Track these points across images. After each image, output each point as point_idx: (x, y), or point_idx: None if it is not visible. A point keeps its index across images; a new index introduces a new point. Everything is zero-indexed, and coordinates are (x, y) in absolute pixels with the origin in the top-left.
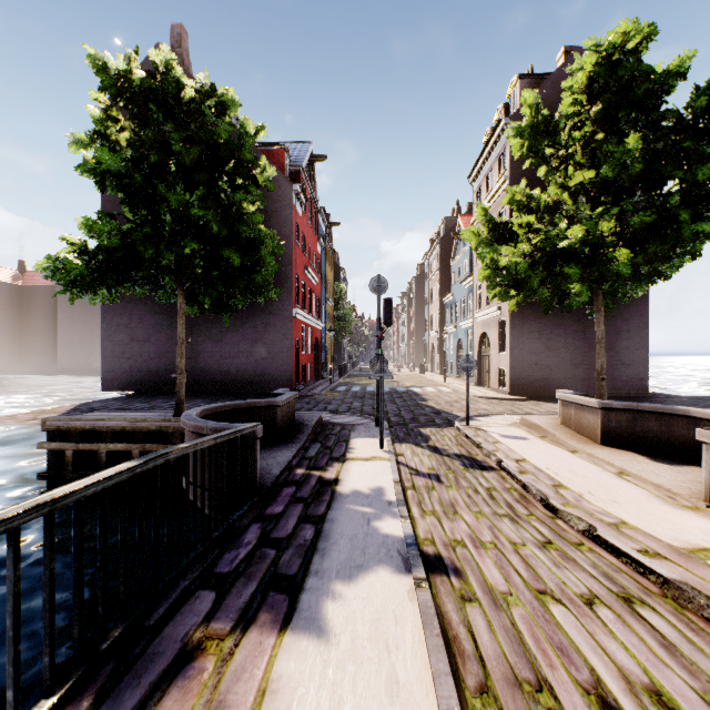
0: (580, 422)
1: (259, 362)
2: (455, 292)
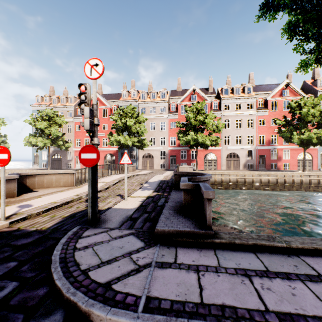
0: None
1: None
2: None
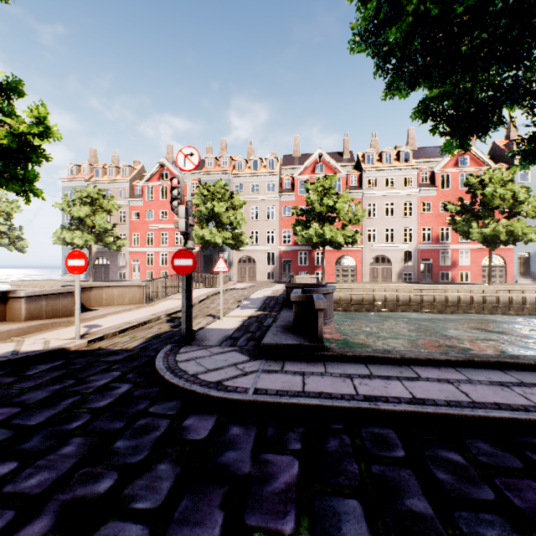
0: (56, 308)
1: None
2: None
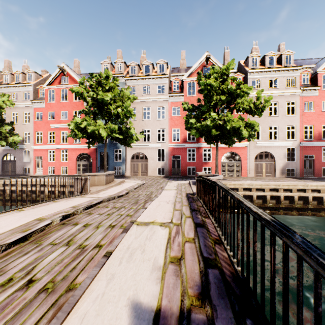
0: None
1: None
2: None
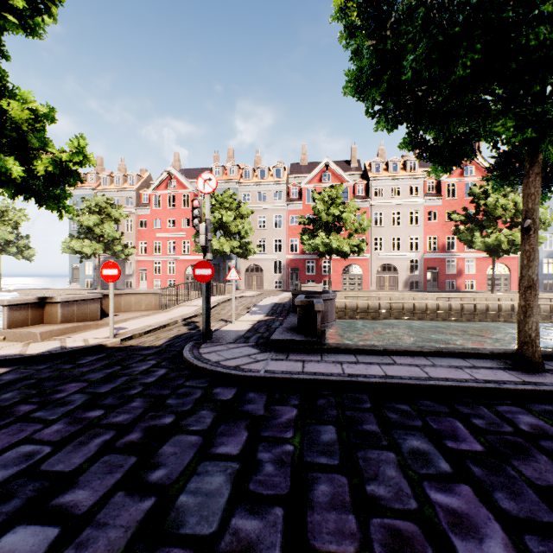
0: (85, 312)
1: None
2: None
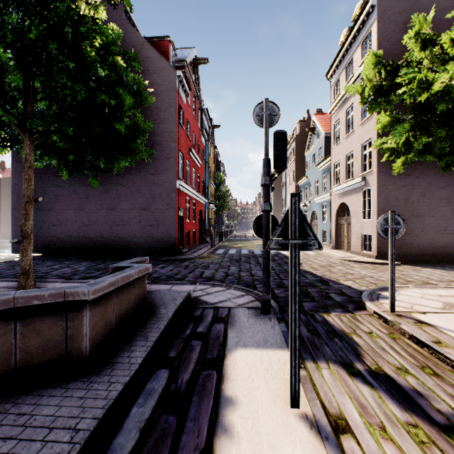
0: None
1: (146, 228)
2: (309, 175)
